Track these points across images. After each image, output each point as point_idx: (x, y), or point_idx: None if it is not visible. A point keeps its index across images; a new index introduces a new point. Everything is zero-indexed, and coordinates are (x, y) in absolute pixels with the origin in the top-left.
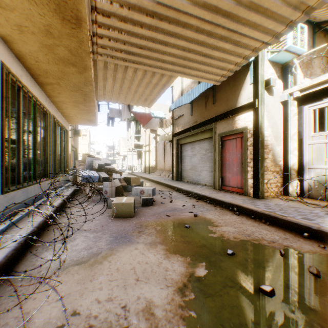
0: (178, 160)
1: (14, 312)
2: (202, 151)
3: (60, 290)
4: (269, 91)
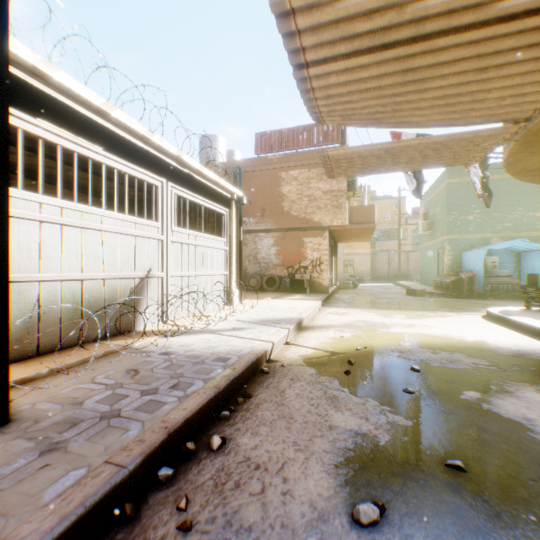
0: None
1: None
2: None
3: None
4: None
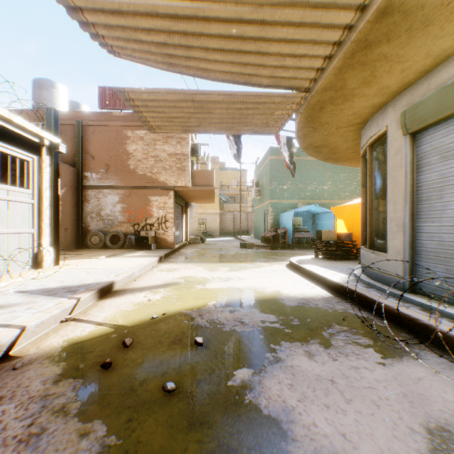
0: None
1: (451, 375)
2: None
3: (432, 387)
4: None
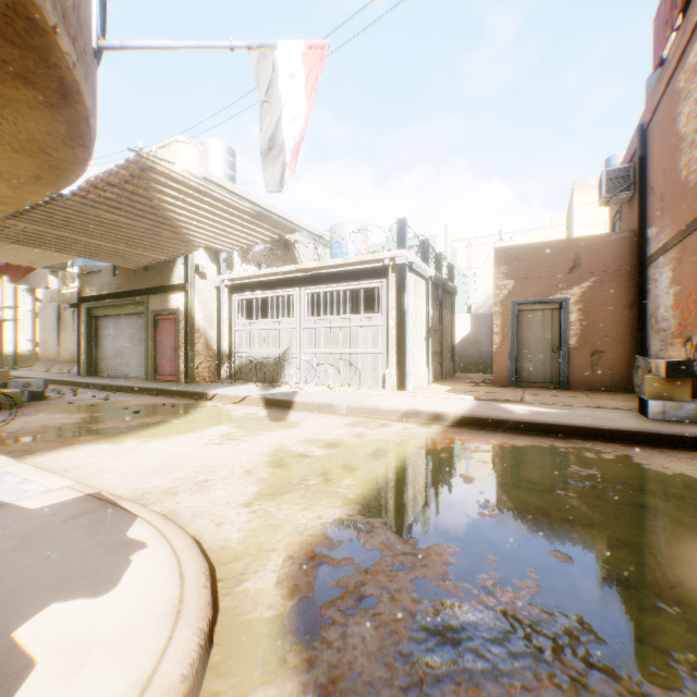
0: (92, 342)
1: None
2: (132, 331)
3: None
4: (201, 275)
